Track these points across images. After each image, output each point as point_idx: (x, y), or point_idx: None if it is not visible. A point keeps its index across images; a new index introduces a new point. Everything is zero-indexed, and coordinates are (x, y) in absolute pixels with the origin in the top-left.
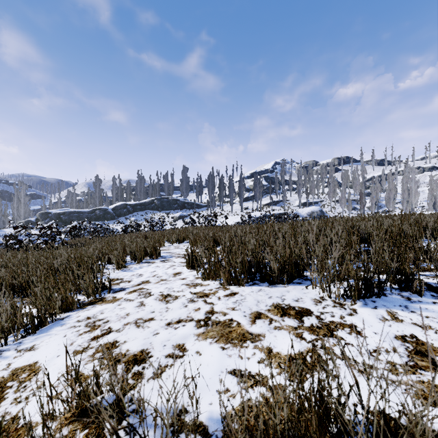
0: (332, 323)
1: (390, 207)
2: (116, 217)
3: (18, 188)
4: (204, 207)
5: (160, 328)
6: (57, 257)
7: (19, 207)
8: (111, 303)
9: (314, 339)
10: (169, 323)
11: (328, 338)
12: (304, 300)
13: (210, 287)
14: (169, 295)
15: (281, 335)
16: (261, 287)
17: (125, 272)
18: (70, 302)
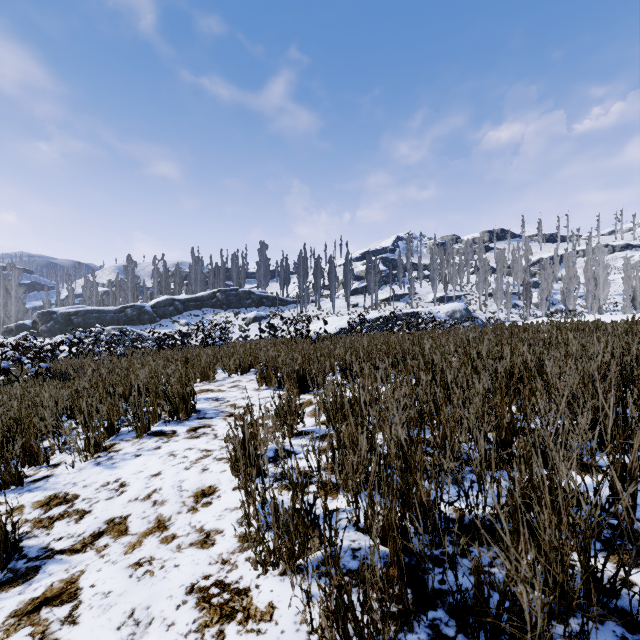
0: None
1: (570, 304)
2: (158, 320)
3: (7, 274)
4: (292, 303)
5: None
6: None
7: (8, 303)
8: None
9: None
10: None
11: None
12: None
13: None
14: None
15: None
16: None
17: (97, 467)
18: None
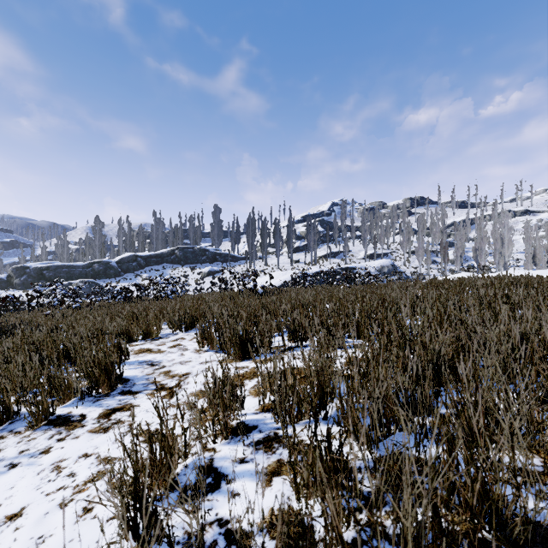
0: None
1: (482, 261)
2: (122, 274)
3: None
4: (242, 259)
5: None
6: None
7: None
8: None
9: None
10: None
11: None
12: None
13: None
14: None
15: None
16: None
17: None
18: None
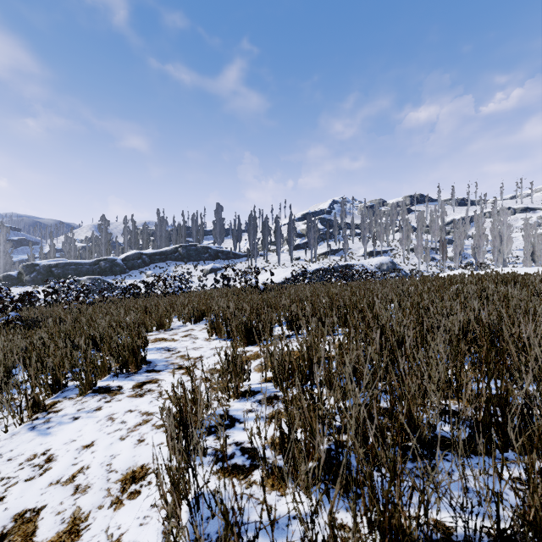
0: None
1: (480, 258)
2: (128, 271)
3: None
4: (244, 256)
5: None
6: None
7: None
8: None
9: None
10: None
11: None
12: None
13: None
14: None
15: None
16: None
17: (30, 433)
18: None
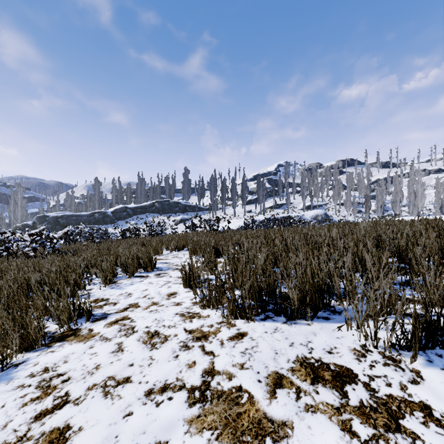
0: (392, 399)
1: (396, 211)
2: (116, 221)
3: (15, 191)
4: (206, 210)
5: (136, 401)
6: (40, 269)
7: (16, 210)
8: (82, 342)
9: (372, 435)
10: (150, 391)
11: (394, 434)
12: (341, 352)
13: (210, 321)
14: (156, 334)
15: (318, 426)
16: (277, 323)
17: (113, 289)
18: (32, 338)
